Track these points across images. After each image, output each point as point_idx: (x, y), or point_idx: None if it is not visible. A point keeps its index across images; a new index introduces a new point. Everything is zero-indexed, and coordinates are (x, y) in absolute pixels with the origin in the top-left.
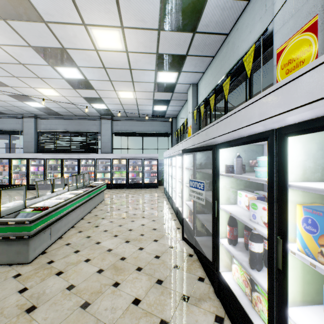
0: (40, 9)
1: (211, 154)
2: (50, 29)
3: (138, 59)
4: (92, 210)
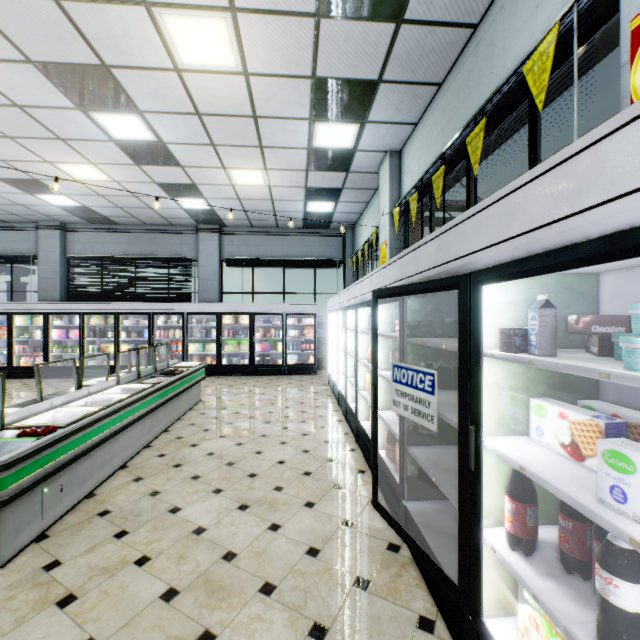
0: None
1: (443, 301)
2: (68, 17)
3: (272, 93)
4: (173, 425)
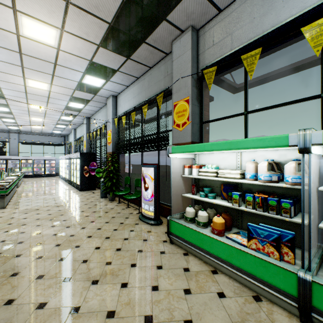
0: (15, 114)
1: None
2: (13, 115)
3: (48, 122)
4: (22, 183)
